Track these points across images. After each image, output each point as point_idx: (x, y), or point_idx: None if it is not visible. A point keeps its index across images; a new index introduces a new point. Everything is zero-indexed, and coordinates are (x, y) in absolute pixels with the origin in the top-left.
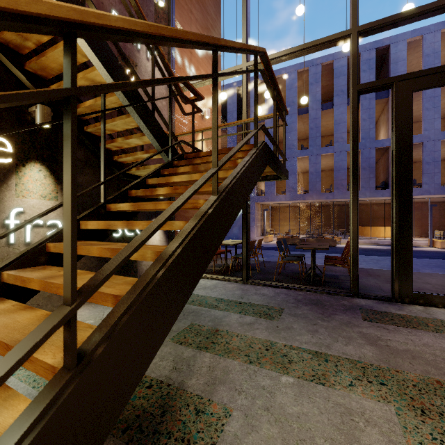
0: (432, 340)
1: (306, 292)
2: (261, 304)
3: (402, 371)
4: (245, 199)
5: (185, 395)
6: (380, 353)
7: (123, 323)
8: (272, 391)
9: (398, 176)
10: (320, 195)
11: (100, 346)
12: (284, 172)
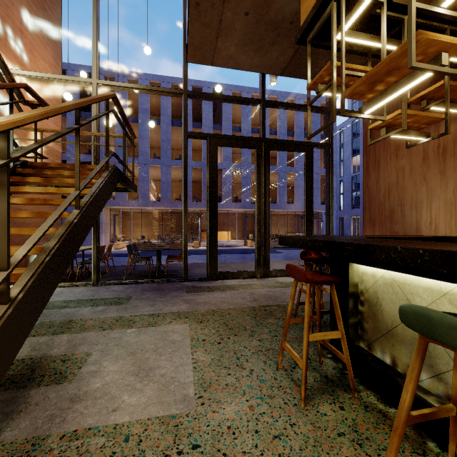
0: (218, 295)
1: (152, 283)
2: (112, 297)
3: (199, 310)
4: (100, 211)
5: (51, 358)
6: (190, 306)
7: (31, 284)
8: (121, 337)
9: (210, 198)
10: (171, 203)
11: (20, 294)
12: (133, 187)
